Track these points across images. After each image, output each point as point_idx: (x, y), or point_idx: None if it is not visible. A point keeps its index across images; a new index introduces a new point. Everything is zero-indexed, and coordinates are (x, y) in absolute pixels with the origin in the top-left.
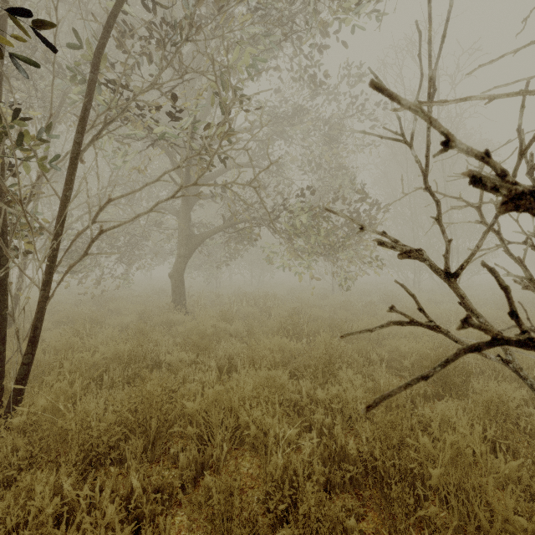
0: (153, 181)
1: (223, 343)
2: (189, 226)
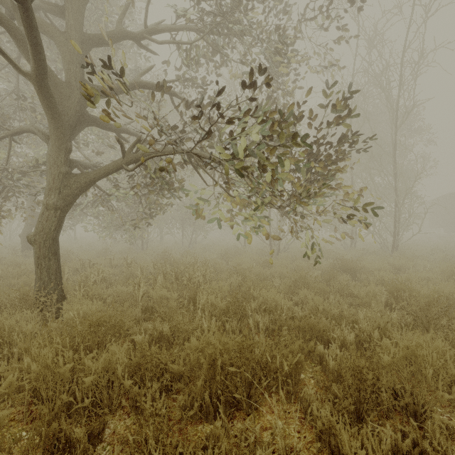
0: None
1: None
2: (67, 159)
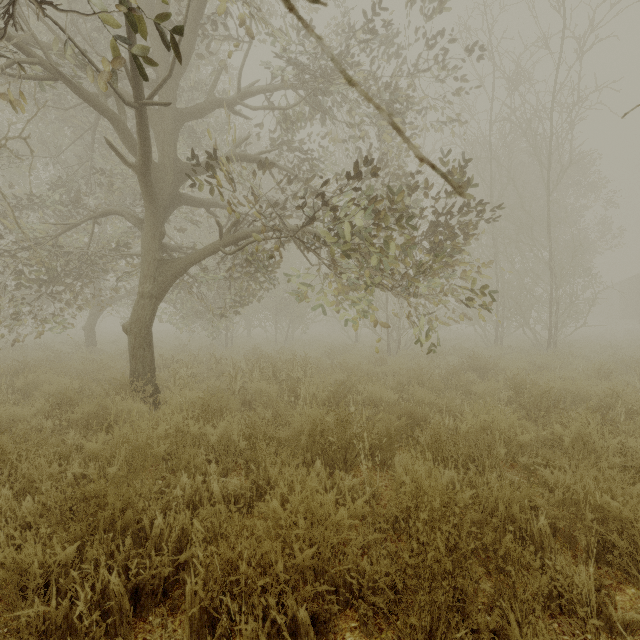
0: None
1: (185, 478)
2: (160, 245)
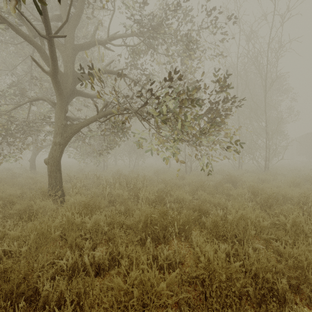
0: None
1: (69, 252)
2: (65, 116)
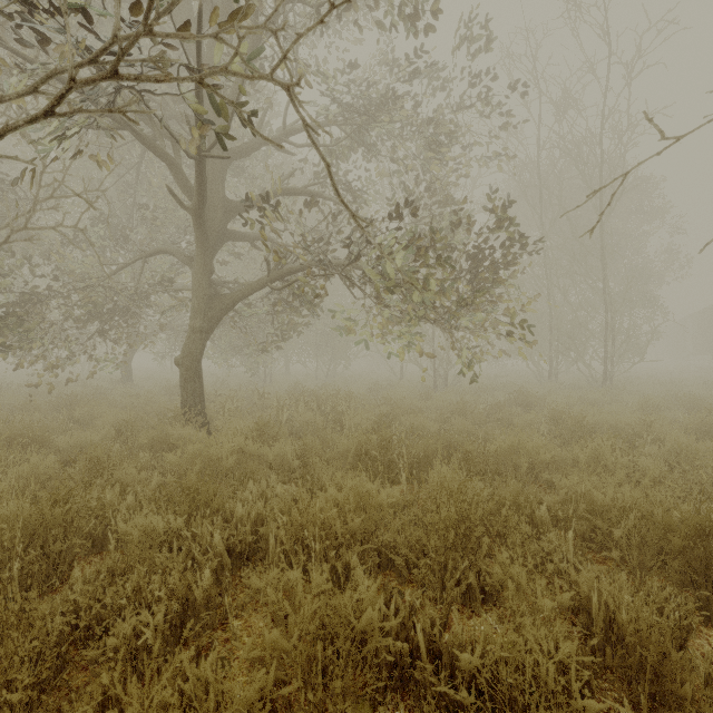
0: (19, 92)
1: (252, 484)
2: (210, 281)
